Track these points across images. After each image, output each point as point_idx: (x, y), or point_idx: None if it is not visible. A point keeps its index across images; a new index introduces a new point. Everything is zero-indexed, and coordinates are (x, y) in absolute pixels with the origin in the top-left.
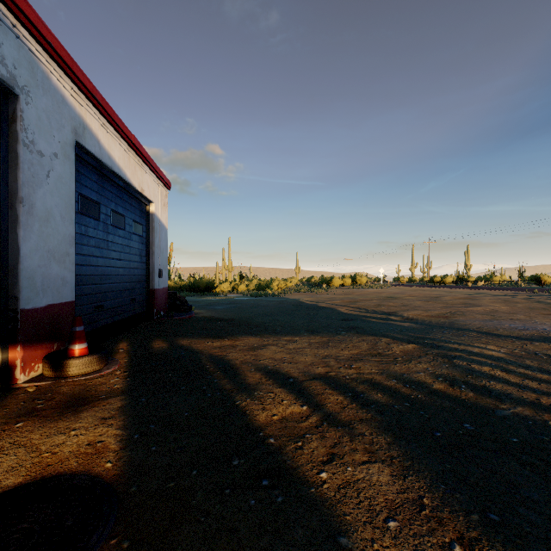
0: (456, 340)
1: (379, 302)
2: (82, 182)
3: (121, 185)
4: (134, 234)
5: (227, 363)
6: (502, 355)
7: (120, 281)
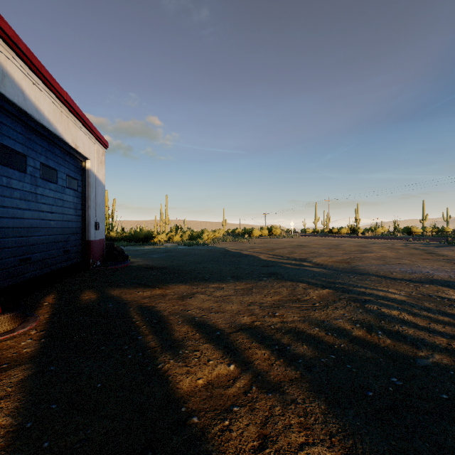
0: (362, 284)
1: (292, 250)
2: (3, 131)
3: (53, 139)
4: (68, 188)
5: (155, 315)
6: (404, 298)
7: (51, 233)
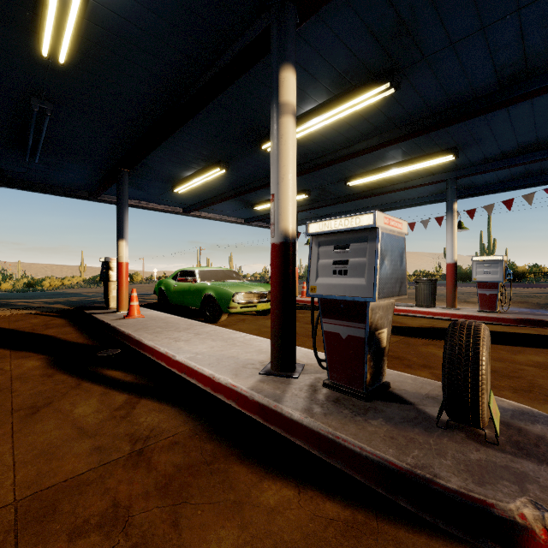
0: None
1: None
2: None
3: None
4: None
5: (4, 302)
6: None
7: None
